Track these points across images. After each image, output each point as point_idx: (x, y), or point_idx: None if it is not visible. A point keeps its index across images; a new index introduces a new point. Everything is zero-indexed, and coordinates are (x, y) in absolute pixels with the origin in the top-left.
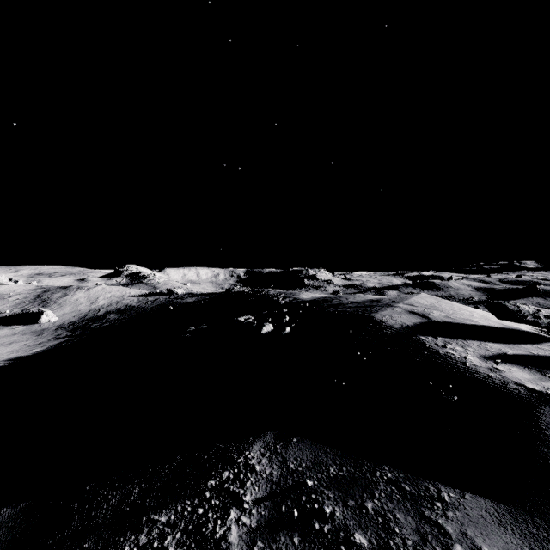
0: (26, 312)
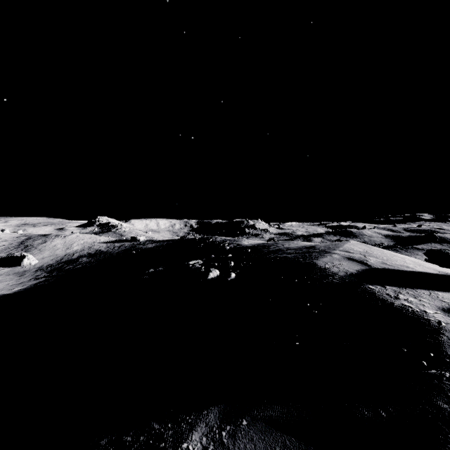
0: (10, 256)
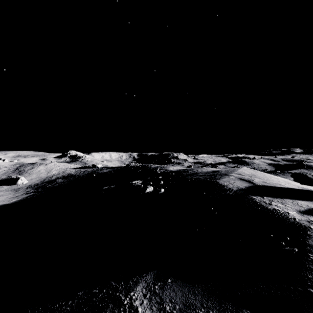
0: (9, 178)
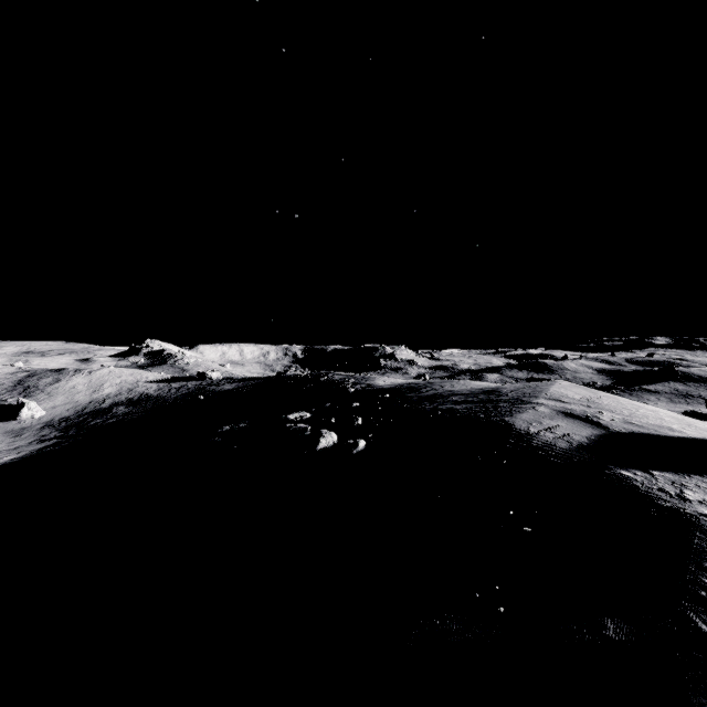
0: (0, 404)
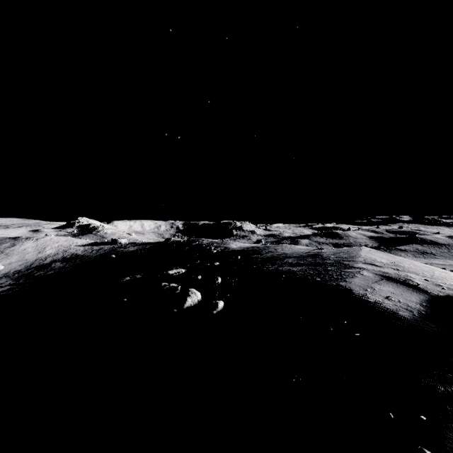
0: None
